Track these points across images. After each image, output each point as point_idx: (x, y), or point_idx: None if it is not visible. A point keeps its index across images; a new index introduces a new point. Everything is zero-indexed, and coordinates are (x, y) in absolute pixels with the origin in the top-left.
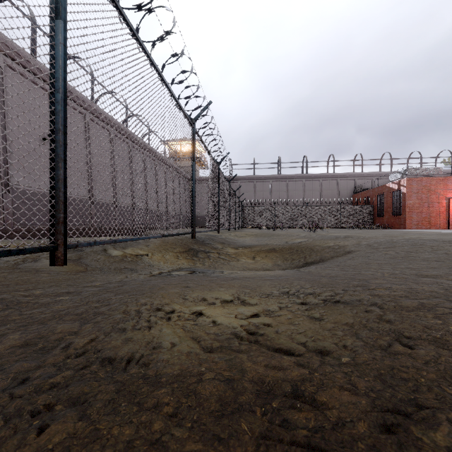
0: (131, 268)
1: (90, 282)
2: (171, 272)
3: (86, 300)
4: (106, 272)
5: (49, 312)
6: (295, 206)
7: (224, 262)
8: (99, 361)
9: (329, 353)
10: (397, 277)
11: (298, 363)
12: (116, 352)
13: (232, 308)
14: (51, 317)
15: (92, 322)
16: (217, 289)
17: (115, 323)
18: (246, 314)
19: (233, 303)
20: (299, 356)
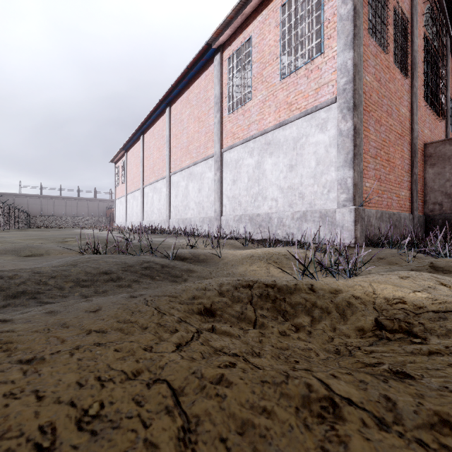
0: None
1: None
2: None
3: None
4: None
5: None
6: (67, 216)
7: None
8: None
9: None
10: None
11: None
12: None
13: None
14: None
15: None
16: None
17: None
18: None
19: None
20: None
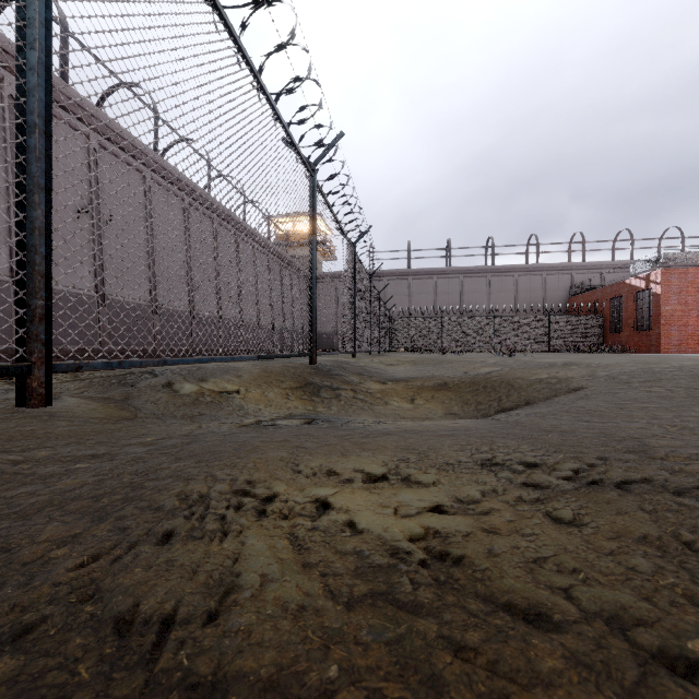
0: (209, 414)
1: (138, 437)
2: (276, 420)
3: (119, 471)
4: (167, 421)
5: (45, 493)
6: (475, 317)
7: (364, 405)
8: (92, 628)
9: (642, 625)
10: (697, 434)
11: (576, 659)
12: (138, 602)
13: (387, 494)
14: (45, 504)
15: (114, 518)
16: (356, 452)
17: (156, 521)
18: (417, 507)
19: (387, 481)
20: (565, 630)
